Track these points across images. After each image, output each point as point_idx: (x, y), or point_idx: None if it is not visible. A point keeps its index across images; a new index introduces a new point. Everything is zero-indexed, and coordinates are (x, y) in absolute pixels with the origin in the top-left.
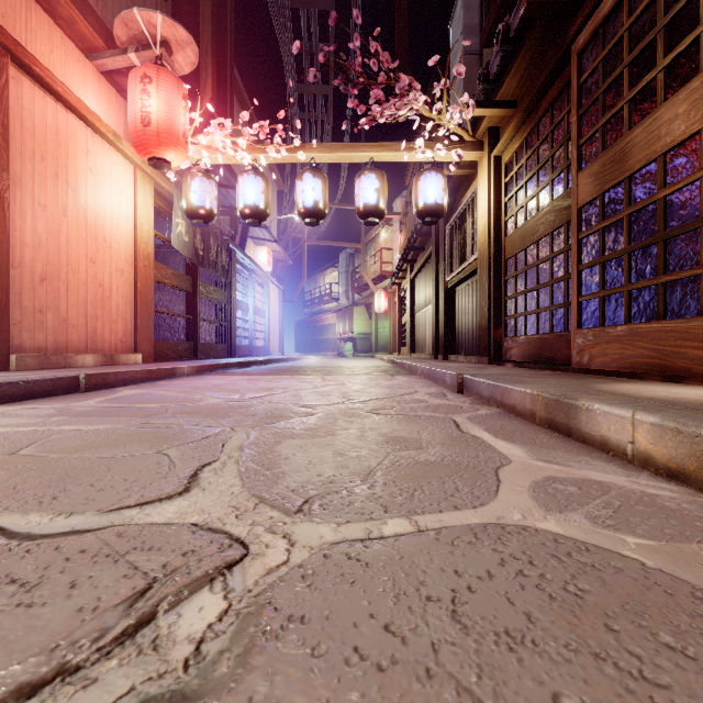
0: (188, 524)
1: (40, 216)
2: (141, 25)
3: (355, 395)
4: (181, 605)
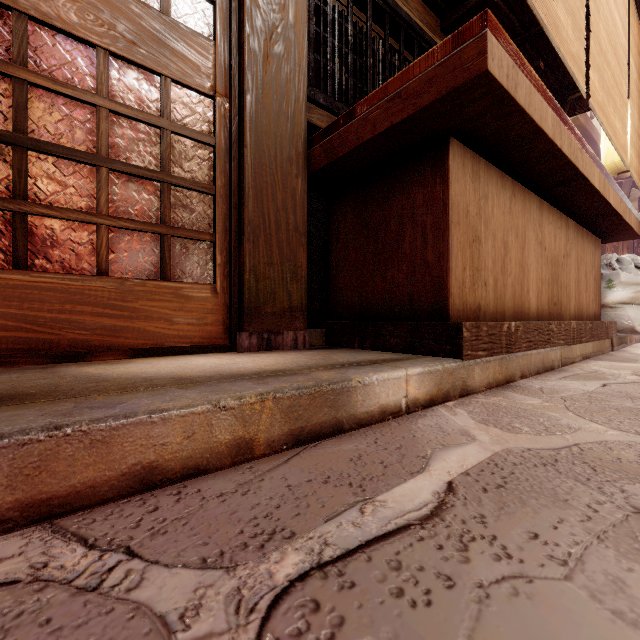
0: None
1: None
2: None
3: None
4: None
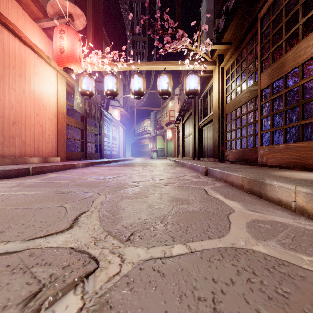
0: (68, 248)
1: (12, 94)
2: (59, 7)
3: (157, 177)
4: (55, 304)
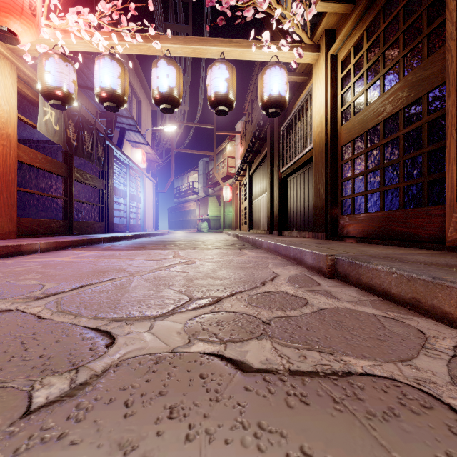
0: None
1: None
2: None
3: (202, 286)
4: None
